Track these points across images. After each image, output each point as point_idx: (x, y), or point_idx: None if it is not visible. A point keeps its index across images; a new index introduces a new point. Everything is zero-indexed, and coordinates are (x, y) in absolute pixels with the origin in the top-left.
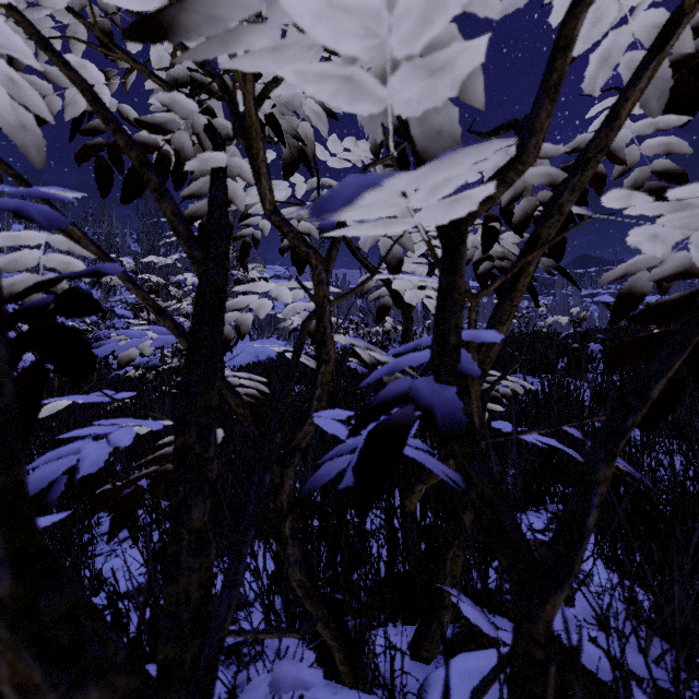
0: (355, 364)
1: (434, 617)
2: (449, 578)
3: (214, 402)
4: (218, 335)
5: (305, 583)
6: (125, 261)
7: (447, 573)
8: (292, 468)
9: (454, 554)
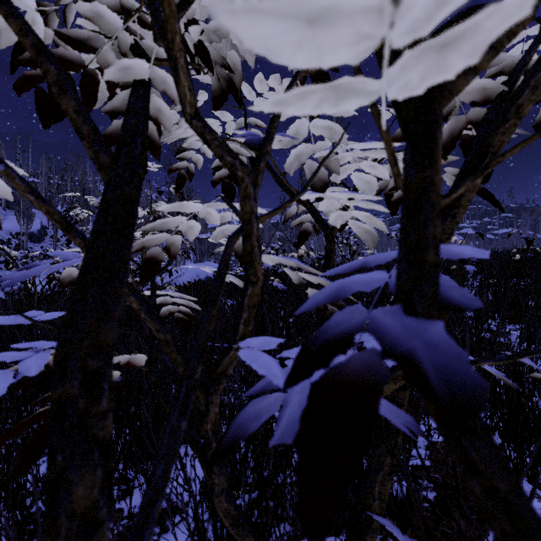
0: (276, 282)
1: (361, 539)
2: (377, 501)
3: (111, 337)
4: (124, 253)
5: (231, 512)
6: (88, 198)
7: (375, 497)
8: (217, 395)
9: (383, 477)
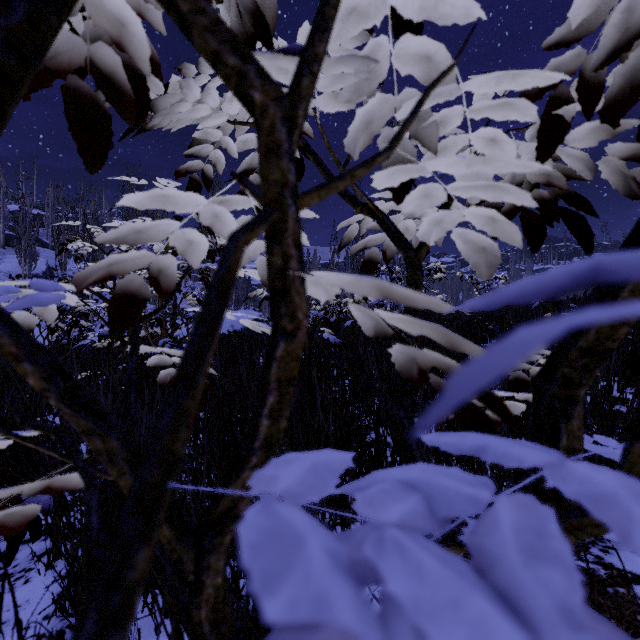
0: (327, 333)
1: None
2: None
3: None
4: None
5: None
6: (92, 229)
7: None
8: (218, 553)
9: None
